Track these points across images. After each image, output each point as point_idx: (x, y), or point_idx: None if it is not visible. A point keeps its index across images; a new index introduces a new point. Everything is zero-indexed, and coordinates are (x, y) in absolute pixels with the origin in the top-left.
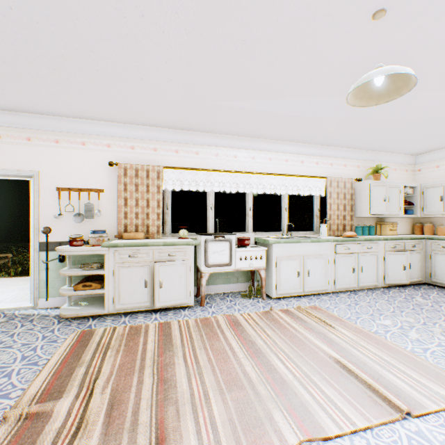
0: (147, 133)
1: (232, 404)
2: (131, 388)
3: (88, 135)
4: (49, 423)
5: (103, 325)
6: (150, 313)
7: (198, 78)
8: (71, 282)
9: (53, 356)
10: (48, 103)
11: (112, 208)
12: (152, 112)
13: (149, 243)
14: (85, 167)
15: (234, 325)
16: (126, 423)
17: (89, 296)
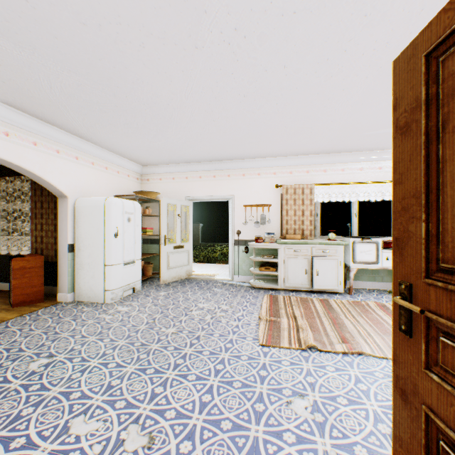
0: (302, 160)
1: (388, 341)
2: (317, 322)
3: (261, 168)
4: (281, 325)
5: (279, 294)
6: (308, 293)
7: (353, 124)
8: (254, 266)
9: (262, 303)
10: (244, 154)
11: (276, 217)
12: (310, 147)
13: (308, 242)
14: (259, 190)
15: (383, 309)
16: (321, 333)
17: (262, 277)
